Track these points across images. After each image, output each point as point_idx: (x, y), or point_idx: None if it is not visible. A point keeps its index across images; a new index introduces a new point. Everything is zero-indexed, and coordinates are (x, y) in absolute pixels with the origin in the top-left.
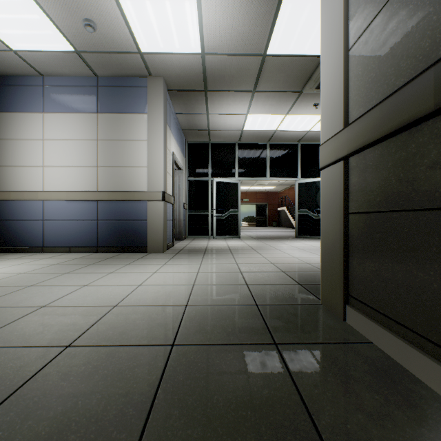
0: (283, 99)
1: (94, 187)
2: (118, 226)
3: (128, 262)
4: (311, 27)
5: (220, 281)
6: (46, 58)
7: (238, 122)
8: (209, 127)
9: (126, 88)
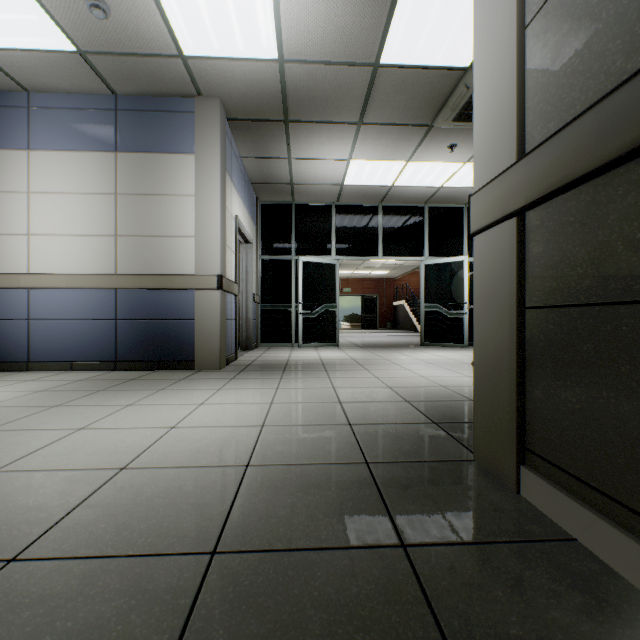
0: (404, 137)
1: (111, 267)
2: (149, 329)
3: (161, 387)
4: (448, 20)
5: (306, 419)
6: (31, 61)
7: (335, 173)
8: (292, 180)
9: (161, 114)
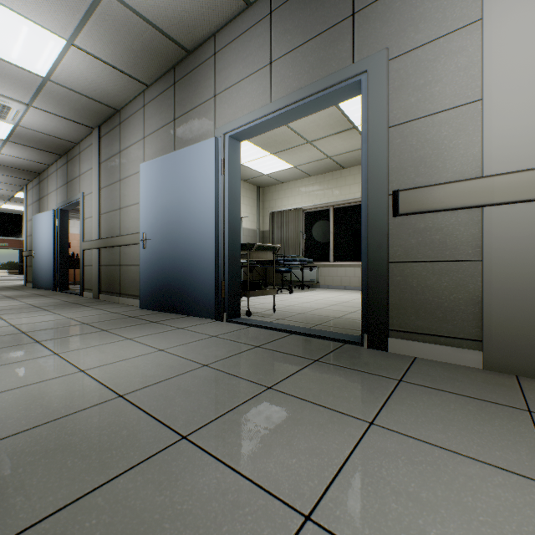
0: None
1: None
2: None
3: None
4: None
5: None
6: None
7: None
8: None
9: None
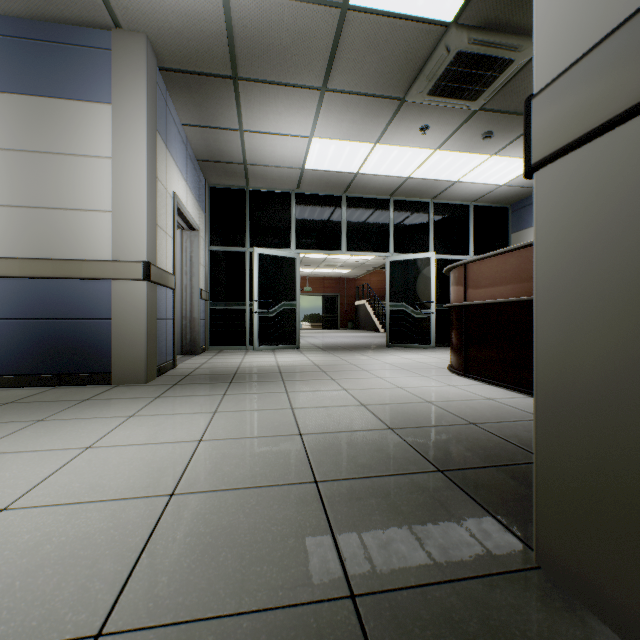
0: (373, 112)
1: None
2: (47, 331)
3: (44, 415)
4: None
5: (247, 472)
6: None
7: (295, 153)
8: (245, 159)
9: (64, 47)
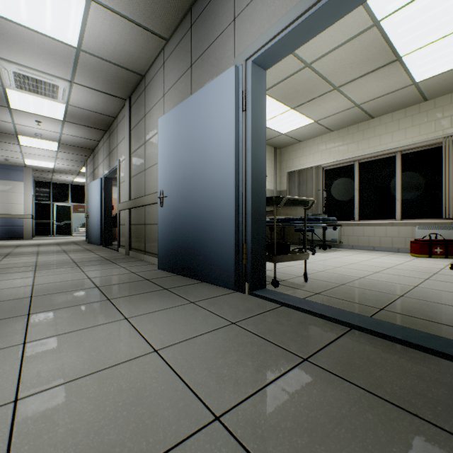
0: None
1: None
2: (7, 229)
3: (23, 241)
4: None
5: (63, 241)
6: None
7: (71, 179)
8: (52, 178)
9: (12, 170)
